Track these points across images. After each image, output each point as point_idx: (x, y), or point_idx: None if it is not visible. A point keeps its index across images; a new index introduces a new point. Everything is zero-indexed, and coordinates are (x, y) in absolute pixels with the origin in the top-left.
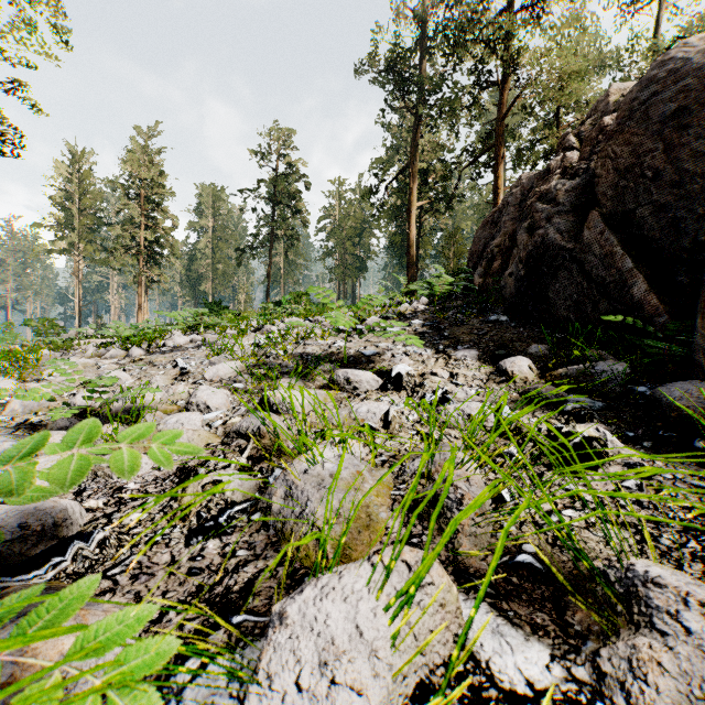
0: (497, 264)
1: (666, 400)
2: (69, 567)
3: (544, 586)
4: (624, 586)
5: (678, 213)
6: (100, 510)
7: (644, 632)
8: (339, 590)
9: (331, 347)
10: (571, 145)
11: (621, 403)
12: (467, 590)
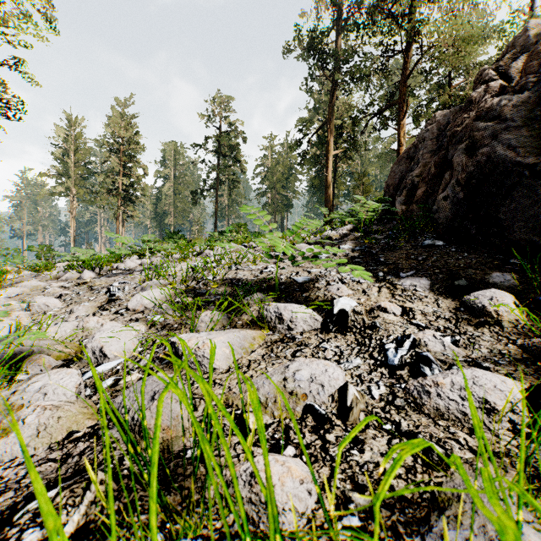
0: (421, 192)
1: None
2: None
3: None
4: None
5: None
6: None
7: None
8: None
9: (261, 272)
10: (491, 78)
11: None
12: None
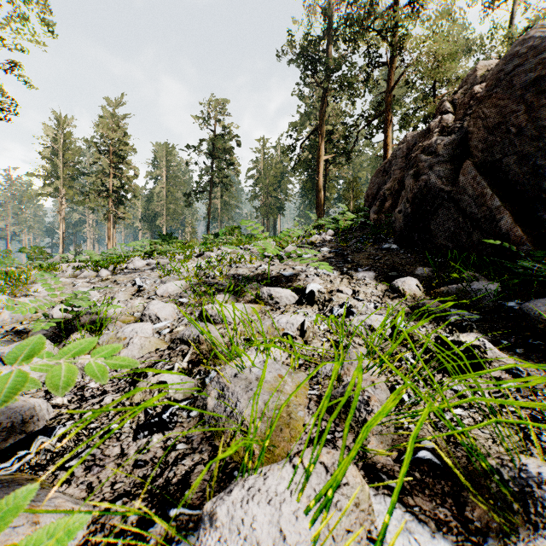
0: (388, 204)
1: (534, 314)
2: (33, 459)
3: (443, 481)
4: (517, 485)
5: (537, 161)
6: (65, 406)
7: (543, 533)
8: (264, 492)
9: (257, 269)
10: (446, 110)
11: (494, 316)
12: (376, 486)
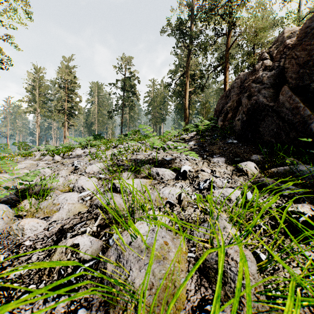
0: (230, 115)
1: None
2: None
3: None
4: None
5: None
6: (1, 263)
7: None
8: None
9: (149, 156)
10: (265, 58)
11: None
12: None
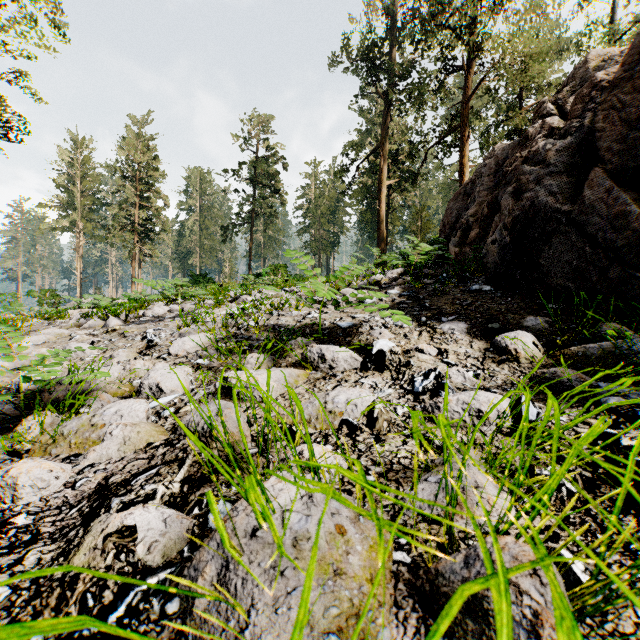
0: (474, 233)
1: None
2: None
3: None
4: None
5: None
6: None
7: None
8: None
9: (304, 318)
10: (549, 112)
11: None
12: None
